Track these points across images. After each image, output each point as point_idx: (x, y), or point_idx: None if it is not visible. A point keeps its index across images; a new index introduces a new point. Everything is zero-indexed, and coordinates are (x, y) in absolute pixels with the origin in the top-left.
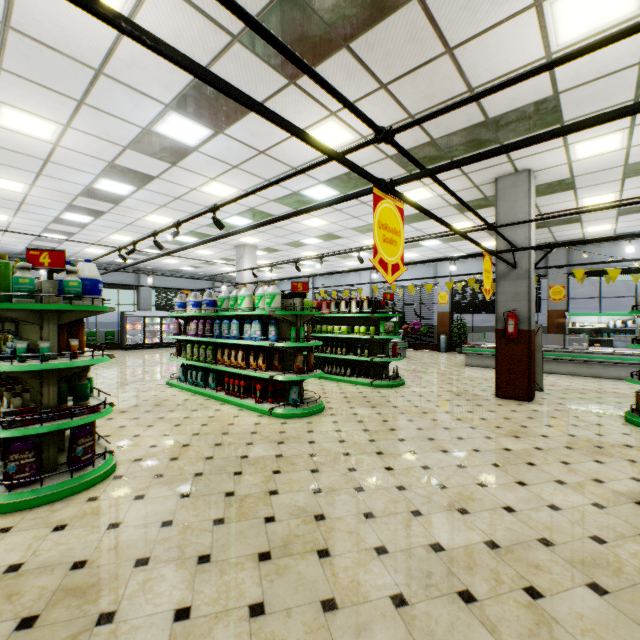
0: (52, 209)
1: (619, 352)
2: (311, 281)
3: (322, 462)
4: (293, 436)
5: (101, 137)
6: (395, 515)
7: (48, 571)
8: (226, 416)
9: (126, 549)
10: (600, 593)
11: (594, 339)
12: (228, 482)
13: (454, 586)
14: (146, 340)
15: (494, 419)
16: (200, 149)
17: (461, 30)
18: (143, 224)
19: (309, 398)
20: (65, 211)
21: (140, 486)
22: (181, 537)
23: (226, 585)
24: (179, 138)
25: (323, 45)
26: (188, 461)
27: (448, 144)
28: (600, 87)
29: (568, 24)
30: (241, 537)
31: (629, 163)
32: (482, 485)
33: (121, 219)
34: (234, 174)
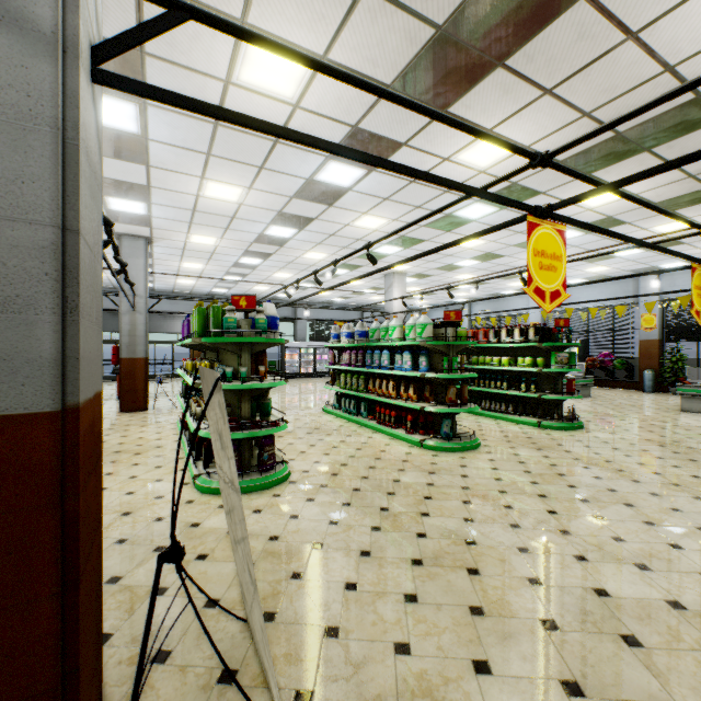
0: (233, 256)
1: None
2: (467, 306)
3: (475, 496)
4: (444, 468)
5: (273, 192)
6: (554, 555)
7: (254, 538)
8: (378, 443)
9: (305, 534)
10: None
11: None
12: (382, 499)
13: (616, 629)
14: (301, 369)
15: None
16: (354, 188)
17: (647, 11)
18: (301, 261)
19: (462, 433)
20: (242, 256)
21: (310, 491)
22: (345, 534)
23: (384, 575)
24: (336, 182)
25: (475, 70)
26: (346, 478)
27: (641, 134)
28: None
29: None
30: (395, 544)
31: None
32: (676, 546)
33: (284, 259)
34: (385, 206)
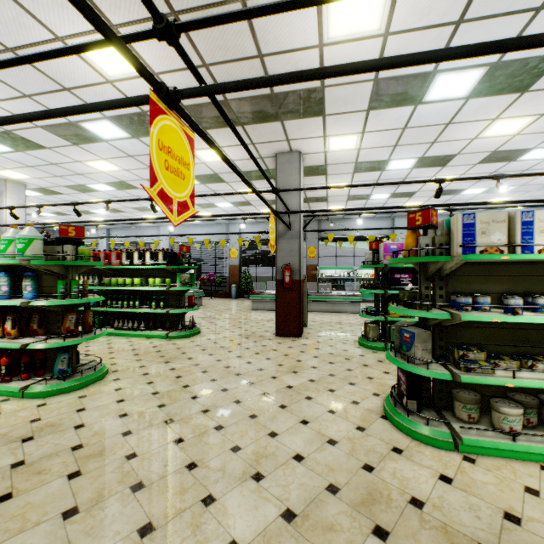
0: None
1: (349, 294)
2: (106, 232)
3: (89, 456)
4: (52, 423)
5: None
6: (182, 514)
7: None
8: None
9: None
10: (384, 538)
11: (333, 285)
12: None
13: None
14: None
15: (277, 357)
16: None
17: None
18: None
19: (88, 363)
20: None
21: None
22: None
23: None
24: None
25: None
26: None
27: (240, 109)
28: (350, 92)
29: (337, 19)
30: None
31: (358, 161)
32: (273, 434)
33: None
34: None
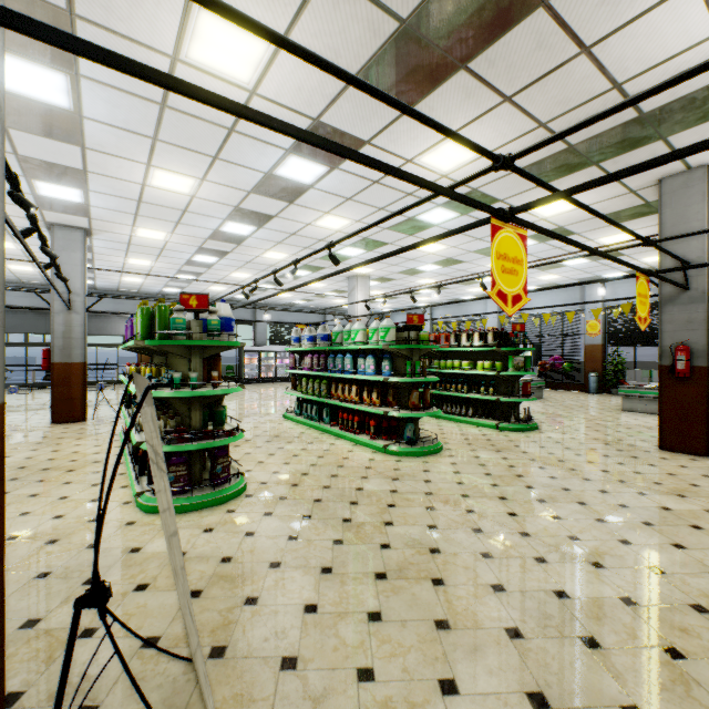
0: (185, 253)
1: None
2: (428, 311)
3: (438, 501)
4: (408, 474)
5: (229, 185)
6: (516, 559)
7: (204, 560)
8: (340, 450)
9: (261, 553)
10: None
11: None
12: (345, 510)
13: (577, 631)
14: (261, 374)
15: (653, 474)
16: (316, 186)
17: (599, 26)
18: (261, 261)
19: (425, 437)
20: (196, 254)
21: (268, 505)
22: (306, 550)
23: (347, 593)
24: (297, 178)
25: (439, 71)
26: (307, 488)
27: (591, 148)
28: None
29: None
30: (358, 557)
31: None
32: (625, 542)
33: (242, 258)
34: (348, 206)
